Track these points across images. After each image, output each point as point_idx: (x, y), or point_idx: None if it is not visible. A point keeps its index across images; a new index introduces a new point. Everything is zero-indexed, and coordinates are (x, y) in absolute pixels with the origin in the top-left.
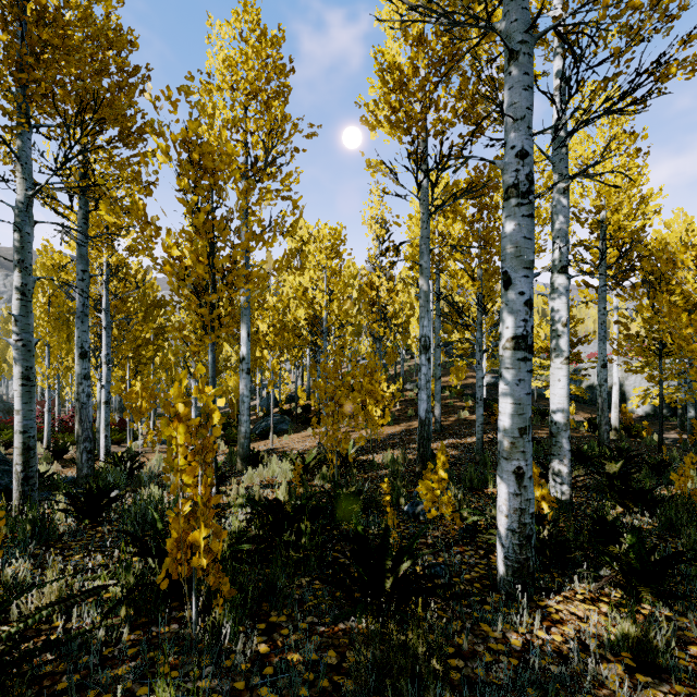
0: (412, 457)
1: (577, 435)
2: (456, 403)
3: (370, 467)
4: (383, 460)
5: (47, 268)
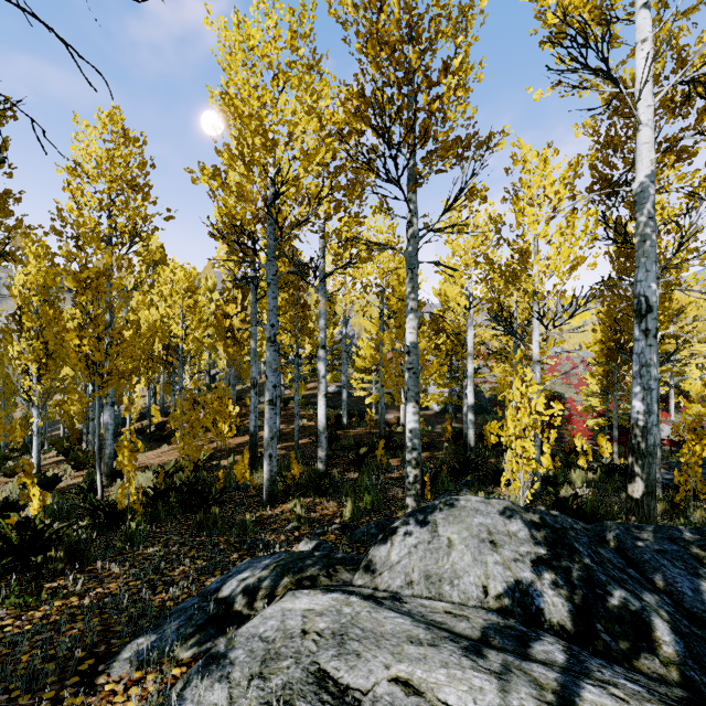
0: None
1: (377, 431)
2: (300, 412)
3: (217, 469)
4: (228, 463)
5: None
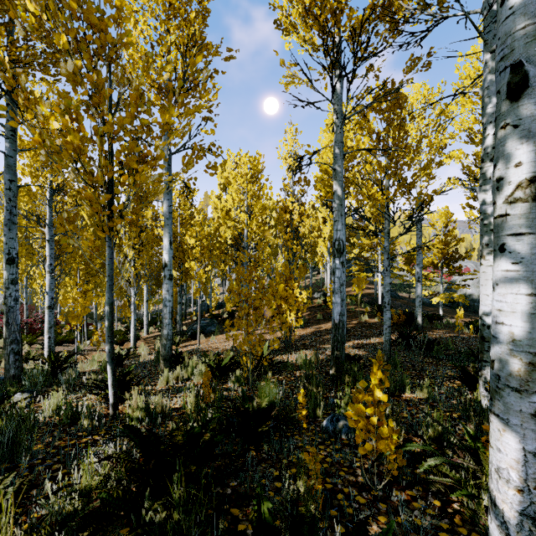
0: (323, 358)
1: (464, 336)
2: (357, 309)
3: (285, 368)
4: (297, 360)
5: None
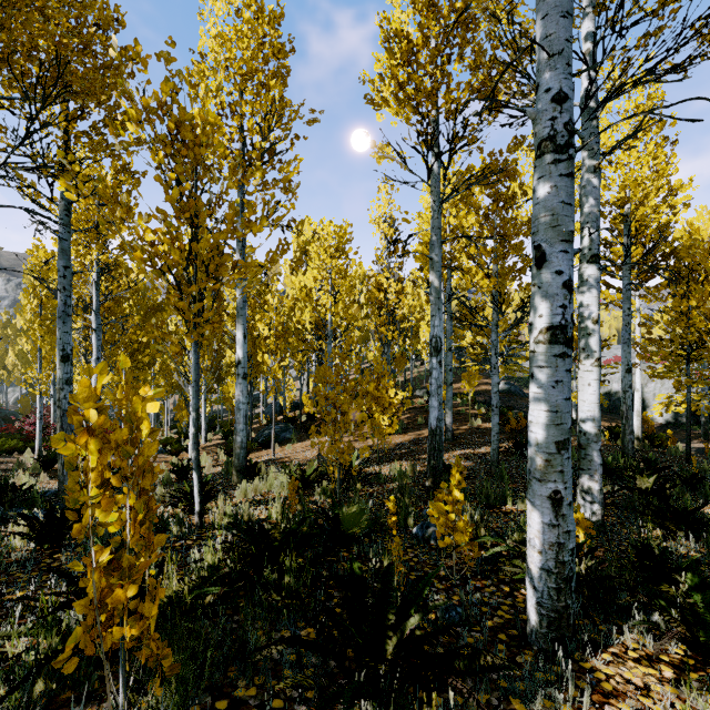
0: (421, 469)
1: None
2: (468, 411)
3: (376, 480)
4: (391, 472)
5: (38, 269)
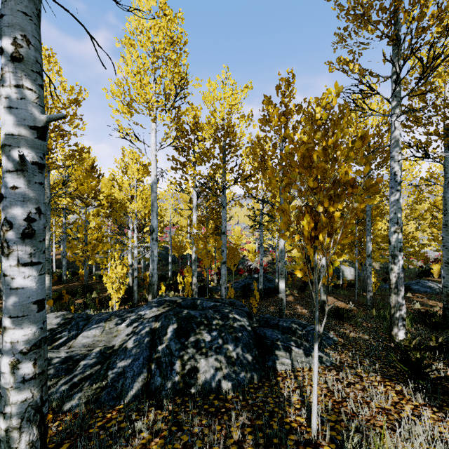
0: None
1: (90, 282)
2: None
3: None
4: None
5: None
